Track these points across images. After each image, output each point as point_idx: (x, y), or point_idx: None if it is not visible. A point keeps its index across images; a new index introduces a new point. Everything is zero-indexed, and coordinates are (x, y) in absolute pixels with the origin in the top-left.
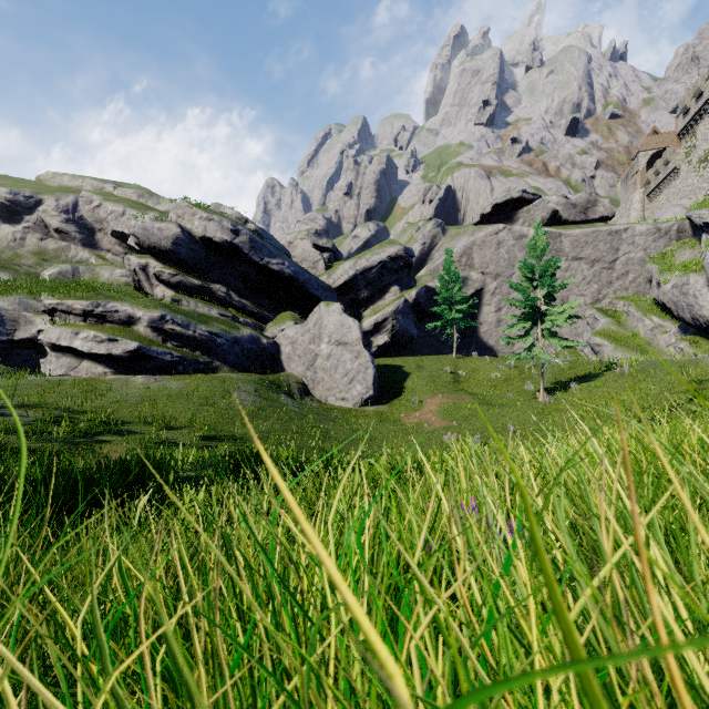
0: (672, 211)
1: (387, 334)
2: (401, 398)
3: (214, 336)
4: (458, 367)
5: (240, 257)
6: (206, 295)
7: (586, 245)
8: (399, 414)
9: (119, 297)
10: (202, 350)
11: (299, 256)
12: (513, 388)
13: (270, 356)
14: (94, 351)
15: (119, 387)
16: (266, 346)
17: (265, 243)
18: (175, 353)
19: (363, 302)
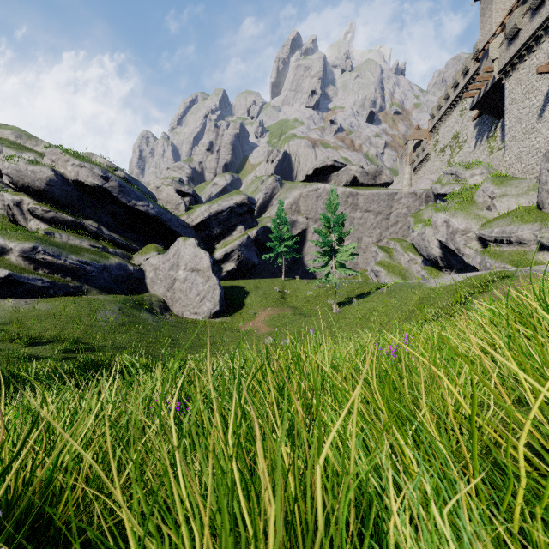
0: (425, 182)
1: (234, 262)
2: (241, 311)
3: (84, 264)
4: (285, 287)
5: (110, 199)
6: (79, 229)
7: (373, 202)
8: (238, 324)
9: None
10: (72, 276)
11: (164, 199)
12: (320, 302)
13: (136, 280)
14: None
15: None
16: (132, 272)
17: (132, 188)
18: (46, 279)
19: (216, 238)
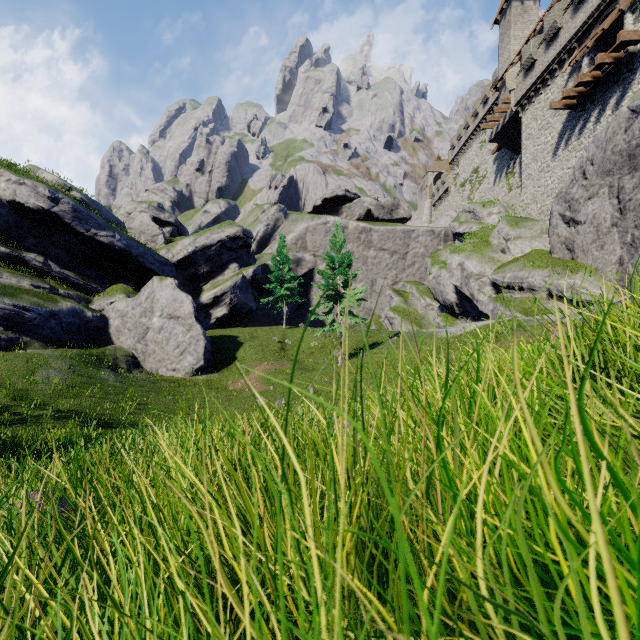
0: (445, 219)
1: (226, 306)
2: (232, 366)
3: (22, 309)
4: (286, 336)
5: (61, 226)
6: (17, 264)
7: (388, 239)
8: (227, 382)
9: None
10: (5, 325)
11: (137, 228)
12: (326, 354)
13: (97, 329)
14: None
15: None
16: (91, 319)
17: (92, 213)
18: None
19: (204, 277)
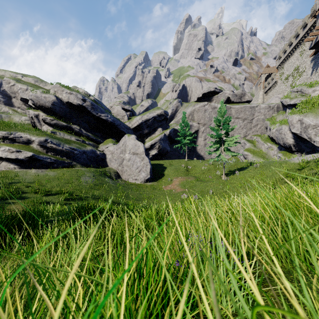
0: (275, 99)
1: (156, 149)
2: (162, 178)
3: (73, 150)
4: (187, 164)
5: (86, 112)
6: (69, 130)
7: (241, 112)
8: (161, 186)
9: (22, 130)
10: (66, 156)
11: (115, 113)
12: (211, 173)
13: (101, 159)
14: (8, 157)
15: (21, 175)
16: (99, 155)
17: (98, 106)
18: (52, 158)
19: (145, 135)
